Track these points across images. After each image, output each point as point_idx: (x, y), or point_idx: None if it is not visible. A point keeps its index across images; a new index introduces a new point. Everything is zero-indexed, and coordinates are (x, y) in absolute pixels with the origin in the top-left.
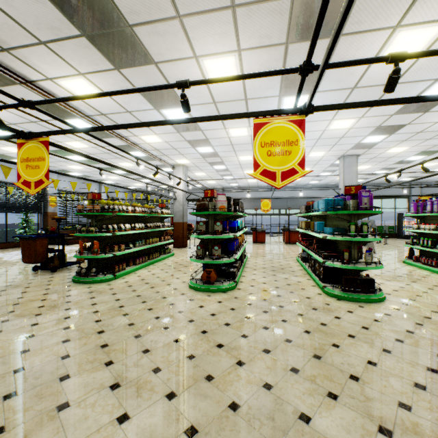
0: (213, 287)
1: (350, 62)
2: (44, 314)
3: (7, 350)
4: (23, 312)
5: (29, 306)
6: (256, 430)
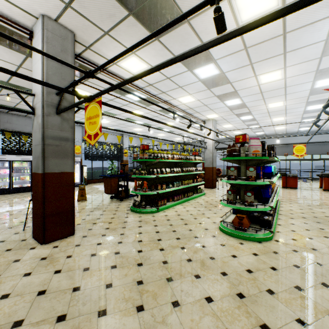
0: (245, 234)
1: None
2: (107, 235)
3: (77, 265)
4: (96, 231)
5: (101, 226)
6: None
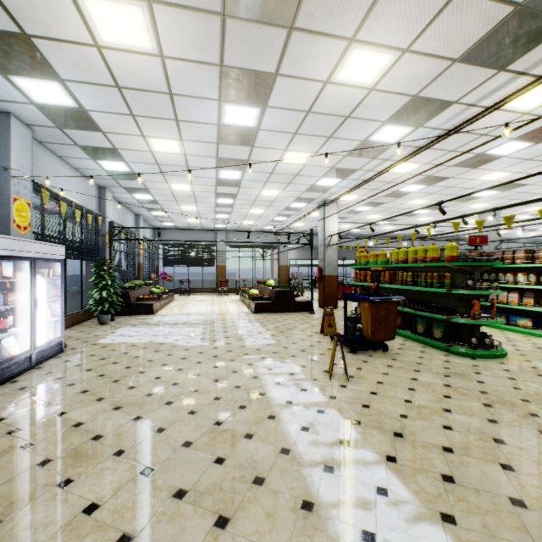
0: None
1: None
2: None
3: None
4: None
5: None
6: None
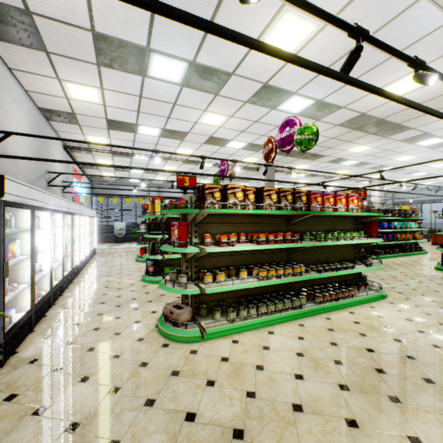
0: None
1: (366, 174)
2: None
3: None
4: None
5: None
6: None
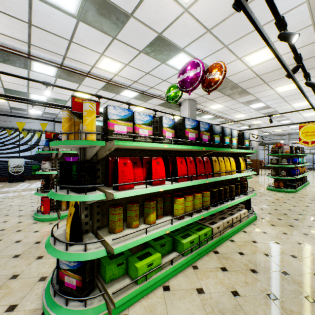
0: (280, 189)
1: None
2: None
3: None
4: None
5: None
6: (296, 212)
